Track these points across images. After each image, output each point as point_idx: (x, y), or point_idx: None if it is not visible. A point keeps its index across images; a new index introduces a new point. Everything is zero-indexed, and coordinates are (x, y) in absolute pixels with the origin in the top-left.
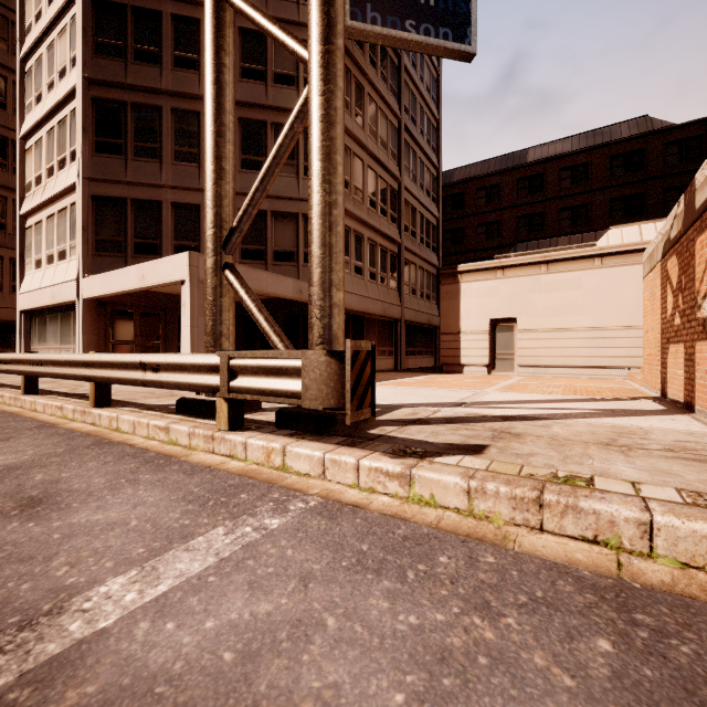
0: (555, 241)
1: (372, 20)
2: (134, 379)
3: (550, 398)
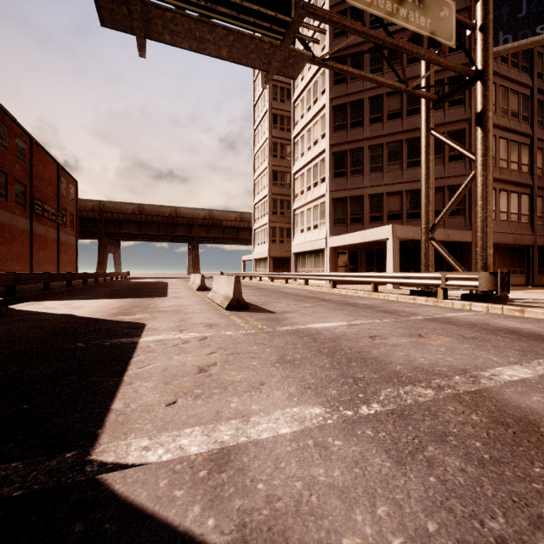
0: None
1: (504, 41)
2: (397, 282)
3: None
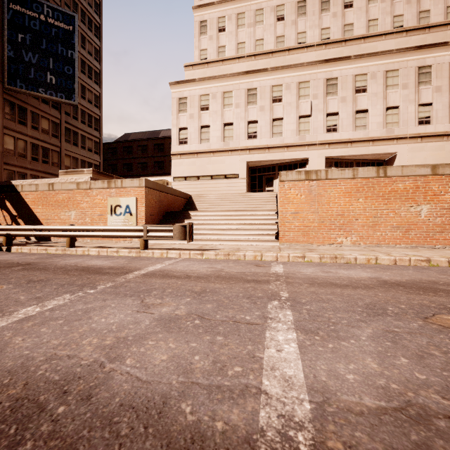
0: None
1: (20, 86)
2: None
3: None
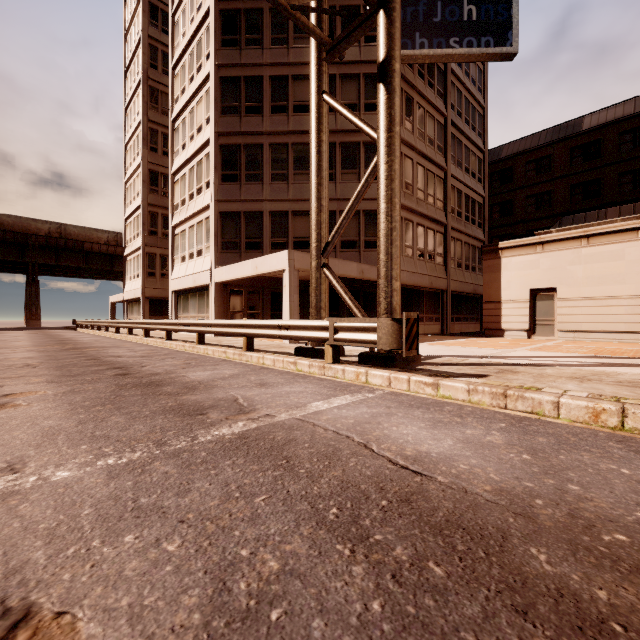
0: (603, 212)
1: (420, 45)
2: (274, 334)
3: (568, 355)
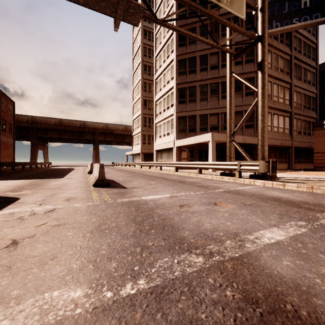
0: None
1: (275, 26)
2: (212, 167)
3: None
